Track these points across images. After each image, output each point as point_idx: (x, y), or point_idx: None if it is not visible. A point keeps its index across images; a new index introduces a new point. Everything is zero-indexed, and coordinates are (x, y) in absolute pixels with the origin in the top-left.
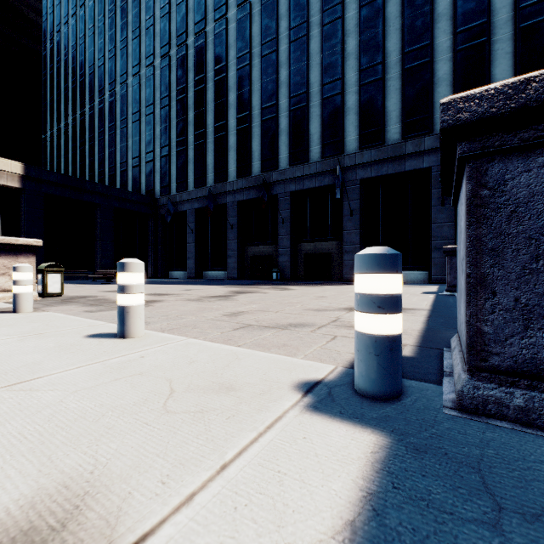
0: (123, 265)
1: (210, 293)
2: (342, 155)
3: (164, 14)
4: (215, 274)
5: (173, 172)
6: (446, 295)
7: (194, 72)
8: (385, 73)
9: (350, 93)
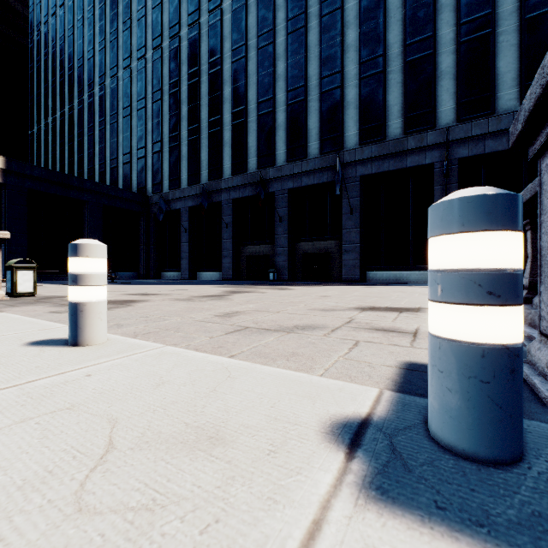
0: (76, 247)
1: (202, 293)
2: (342, 151)
3: (156, 4)
4: (209, 274)
5: (166, 169)
6: None
7: (187, 65)
8: (386, 66)
9: (350, 87)
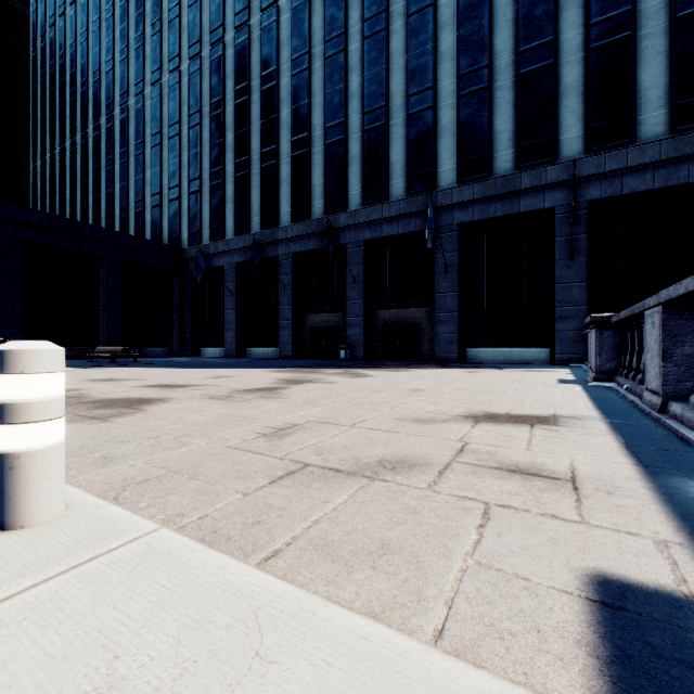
0: (1, 356)
1: (249, 384)
2: (435, 192)
3: (194, 1)
4: (262, 351)
5: (206, 215)
6: (597, 386)
7: (234, 80)
8: (492, 80)
9: (445, 108)
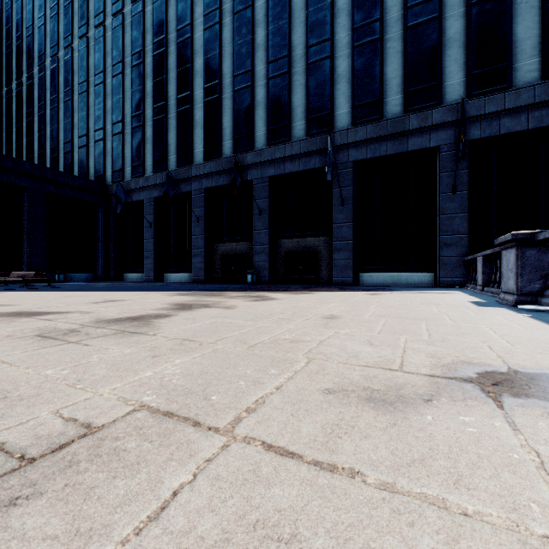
0: None
1: (129, 310)
2: (332, 132)
3: None
4: (178, 276)
5: (128, 154)
6: (527, 309)
7: (152, 33)
8: (383, 32)
9: (341, 57)
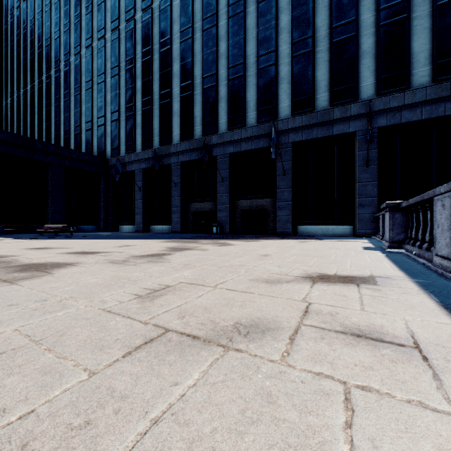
0: None
1: (144, 251)
2: (276, 121)
3: None
4: (161, 228)
5: (123, 136)
6: (392, 252)
7: (141, 45)
8: (315, 46)
9: (283, 64)
